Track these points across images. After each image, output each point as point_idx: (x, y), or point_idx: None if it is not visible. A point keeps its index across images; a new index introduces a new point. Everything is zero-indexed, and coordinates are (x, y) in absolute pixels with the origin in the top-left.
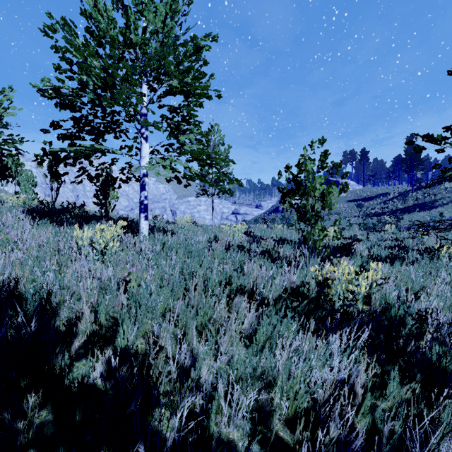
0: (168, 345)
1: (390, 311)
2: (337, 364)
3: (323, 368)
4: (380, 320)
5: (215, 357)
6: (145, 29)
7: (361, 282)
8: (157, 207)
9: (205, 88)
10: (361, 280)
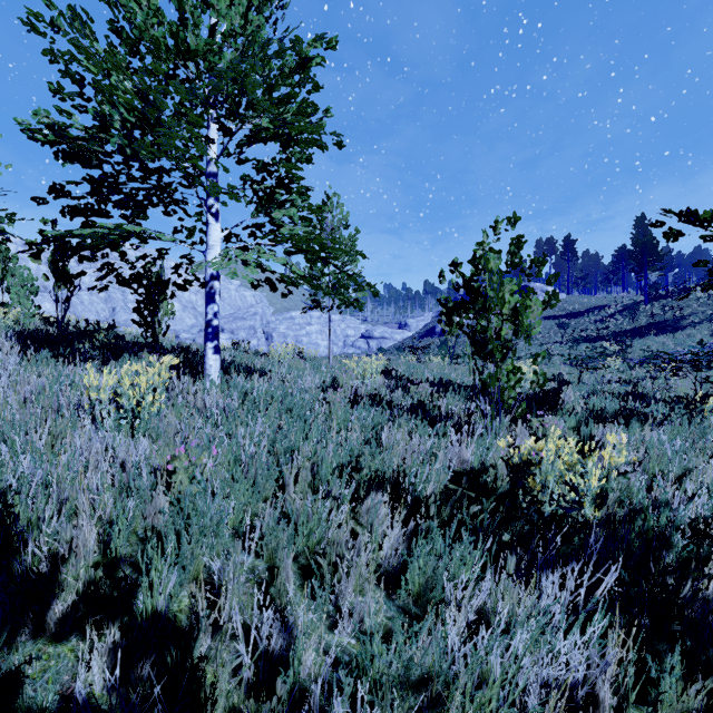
0: (235, 614)
1: (644, 522)
2: (561, 638)
3: (535, 647)
4: (627, 539)
5: (330, 621)
6: (213, 28)
7: (592, 470)
8: (241, 327)
9: (316, 130)
10: (591, 467)
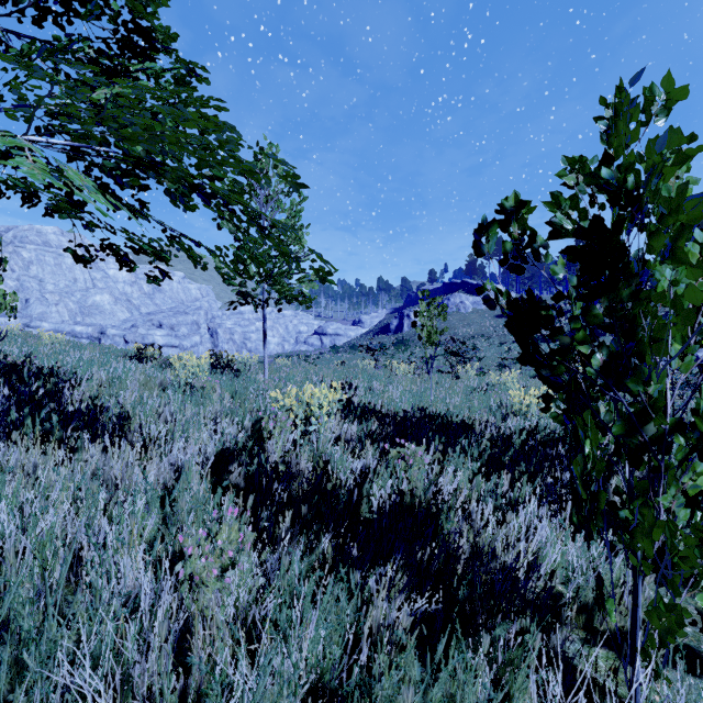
0: None
1: None
2: None
3: None
4: None
5: None
6: None
7: None
8: (182, 322)
9: None
10: None
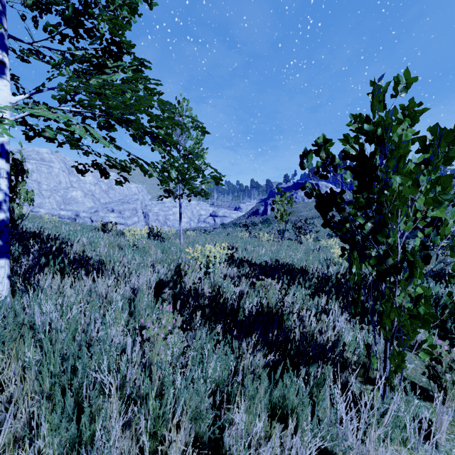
0: None
1: None
2: None
3: None
4: None
5: None
6: None
7: None
8: (126, 208)
9: None
10: None
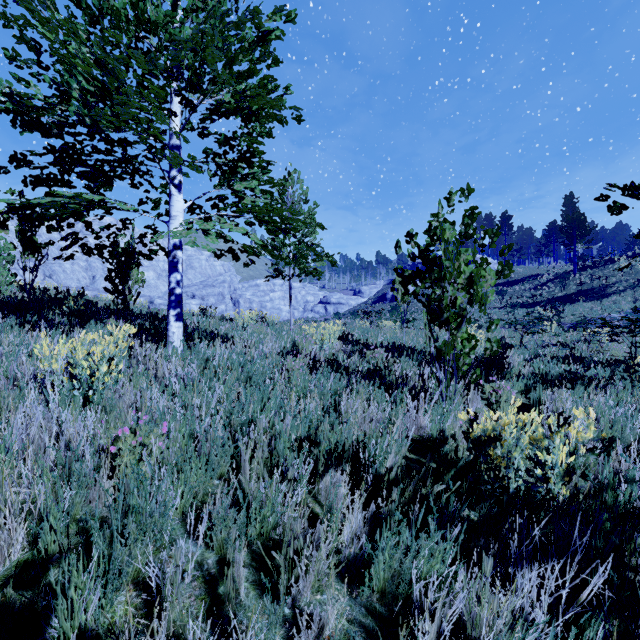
0: None
1: (615, 502)
2: None
3: None
4: (599, 521)
5: (285, 629)
6: (175, 4)
7: (559, 446)
8: (211, 293)
9: (276, 104)
10: (559, 443)
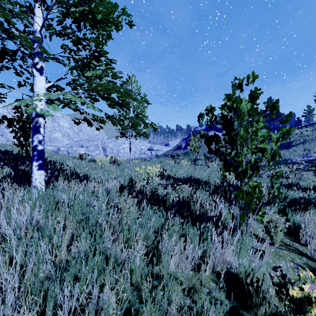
0: None
1: None
2: None
3: None
4: None
5: None
6: None
7: None
8: (91, 145)
9: (113, 10)
10: None
